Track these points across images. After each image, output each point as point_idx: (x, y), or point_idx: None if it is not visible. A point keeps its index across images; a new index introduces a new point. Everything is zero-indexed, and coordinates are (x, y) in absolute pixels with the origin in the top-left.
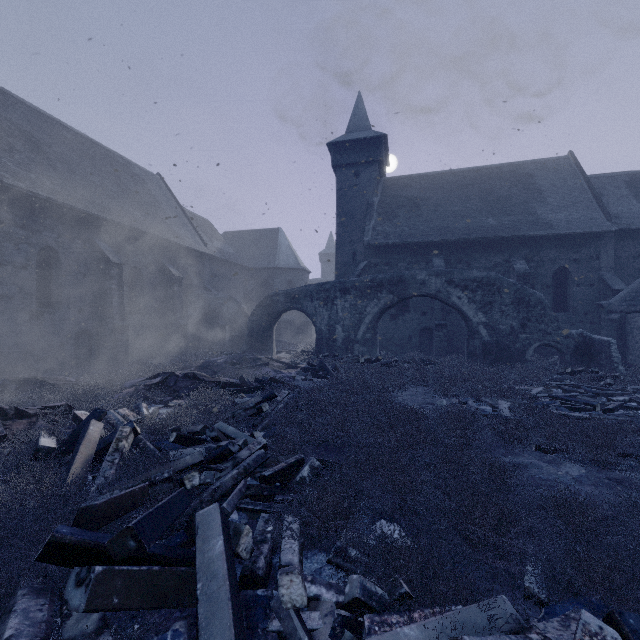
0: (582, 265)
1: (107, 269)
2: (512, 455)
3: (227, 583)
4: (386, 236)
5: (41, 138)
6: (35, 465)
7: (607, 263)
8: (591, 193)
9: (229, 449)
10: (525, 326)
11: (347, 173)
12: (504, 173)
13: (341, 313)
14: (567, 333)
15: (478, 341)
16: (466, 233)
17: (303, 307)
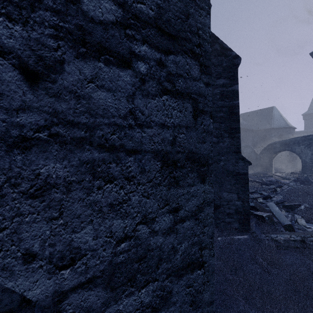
0: None
1: None
2: None
3: (282, 213)
4: None
5: None
6: None
7: None
8: None
9: (269, 195)
10: None
11: None
12: None
13: None
14: None
15: None
16: None
17: (292, 149)
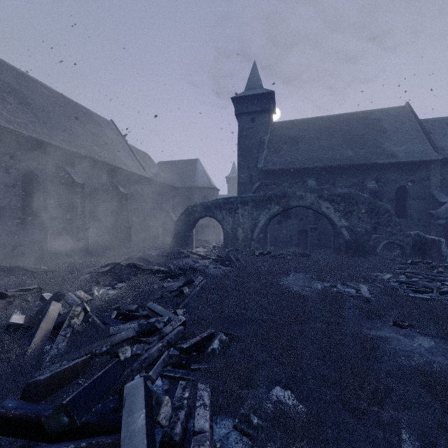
0: (417, 184)
1: (73, 188)
2: (375, 329)
3: None
4: (274, 164)
5: (26, 94)
6: (5, 338)
7: (435, 183)
8: (423, 132)
9: (156, 326)
10: (376, 229)
11: (246, 119)
12: (359, 118)
13: (241, 219)
14: (407, 234)
15: (341, 239)
16: (332, 161)
17: (214, 215)
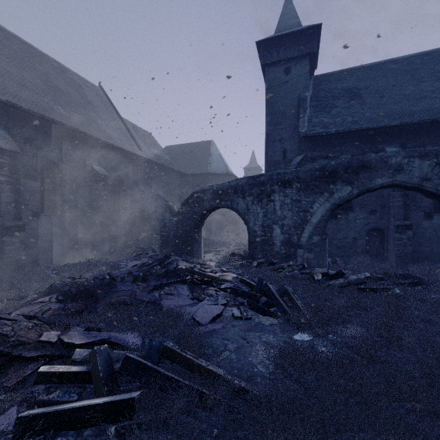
0: None
1: None
2: None
3: None
4: (325, 126)
5: None
6: None
7: None
8: None
9: None
10: None
11: (277, 71)
12: None
13: (279, 211)
14: None
15: None
16: (430, 114)
17: (233, 204)
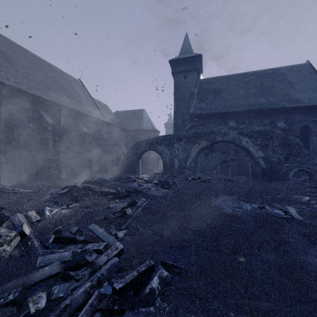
0: None
1: (46, 127)
2: None
3: None
4: (202, 109)
5: (11, 55)
6: None
7: None
8: None
9: (86, 259)
10: (288, 159)
11: (180, 76)
12: (268, 74)
13: (177, 152)
14: (315, 163)
15: (258, 168)
16: (248, 107)
17: (156, 149)
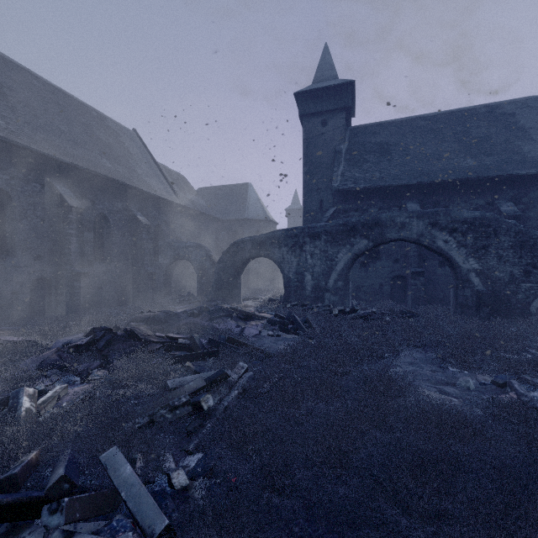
0: None
1: (65, 213)
2: None
3: None
4: (355, 181)
5: (3, 82)
6: None
7: None
8: None
9: None
10: (529, 274)
11: (314, 122)
12: (480, 114)
13: (310, 260)
14: None
15: (469, 291)
16: (443, 175)
17: (270, 254)
